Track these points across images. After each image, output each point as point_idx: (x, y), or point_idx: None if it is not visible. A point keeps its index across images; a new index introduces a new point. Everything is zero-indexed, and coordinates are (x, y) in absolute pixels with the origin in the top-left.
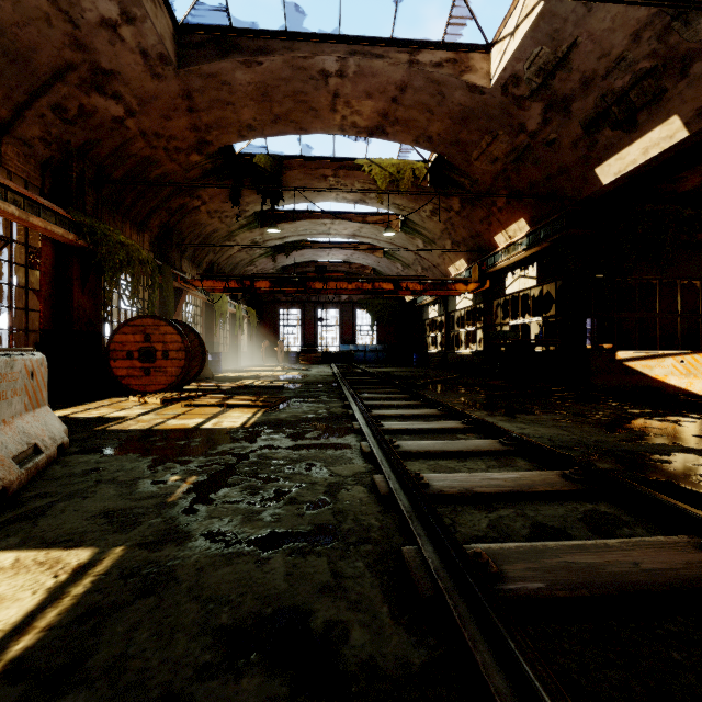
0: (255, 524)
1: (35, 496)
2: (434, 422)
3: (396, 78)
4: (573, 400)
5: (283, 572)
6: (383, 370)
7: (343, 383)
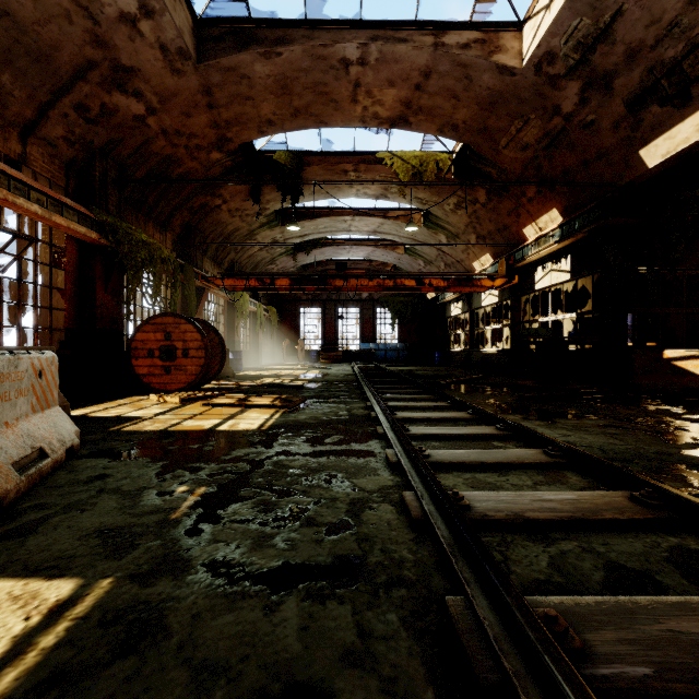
0: (265, 553)
1: (32, 507)
2: (466, 427)
3: (420, 63)
4: (616, 403)
5: (296, 624)
6: (404, 369)
7: (365, 382)
